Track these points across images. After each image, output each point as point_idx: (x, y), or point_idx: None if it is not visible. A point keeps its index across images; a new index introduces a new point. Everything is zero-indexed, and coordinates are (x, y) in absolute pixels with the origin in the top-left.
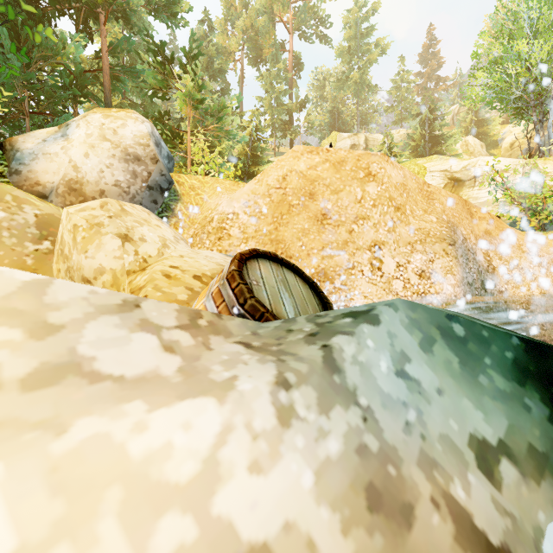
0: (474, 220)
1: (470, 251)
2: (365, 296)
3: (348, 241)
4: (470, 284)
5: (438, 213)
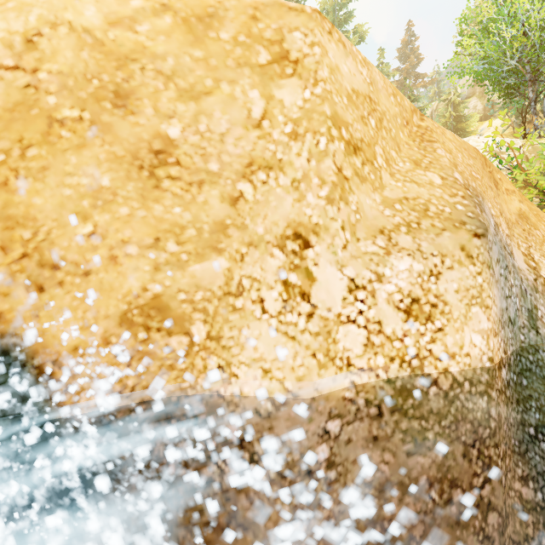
0: (501, 193)
1: (506, 249)
2: (264, 370)
3: (228, 224)
4: (512, 322)
5: (444, 168)
